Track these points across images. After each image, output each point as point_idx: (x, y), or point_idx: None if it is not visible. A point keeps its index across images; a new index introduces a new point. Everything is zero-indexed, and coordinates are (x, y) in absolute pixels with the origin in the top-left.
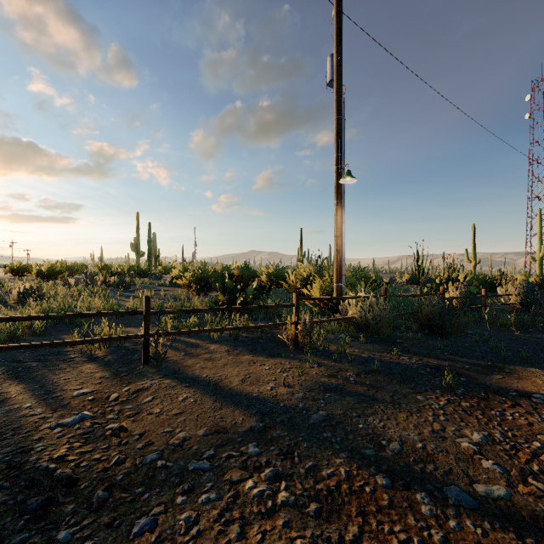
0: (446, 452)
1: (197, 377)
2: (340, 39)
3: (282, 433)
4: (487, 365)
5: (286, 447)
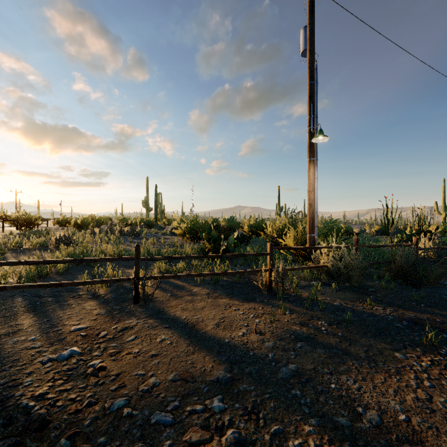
0: (437, 431)
1: (177, 319)
2: (312, 11)
3: (249, 387)
4: None
5: (251, 405)
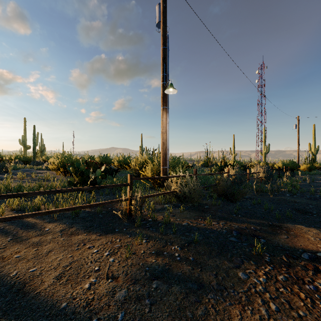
0: None
1: (1, 279)
2: None
3: None
4: (270, 225)
5: None
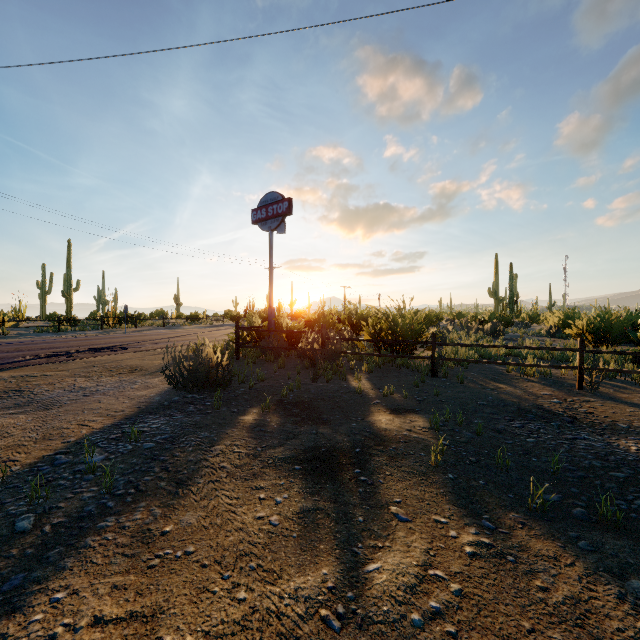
0: None
1: (638, 404)
2: None
3: None
4: None
5: None
